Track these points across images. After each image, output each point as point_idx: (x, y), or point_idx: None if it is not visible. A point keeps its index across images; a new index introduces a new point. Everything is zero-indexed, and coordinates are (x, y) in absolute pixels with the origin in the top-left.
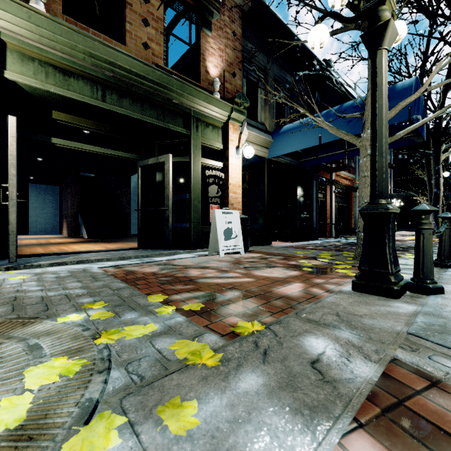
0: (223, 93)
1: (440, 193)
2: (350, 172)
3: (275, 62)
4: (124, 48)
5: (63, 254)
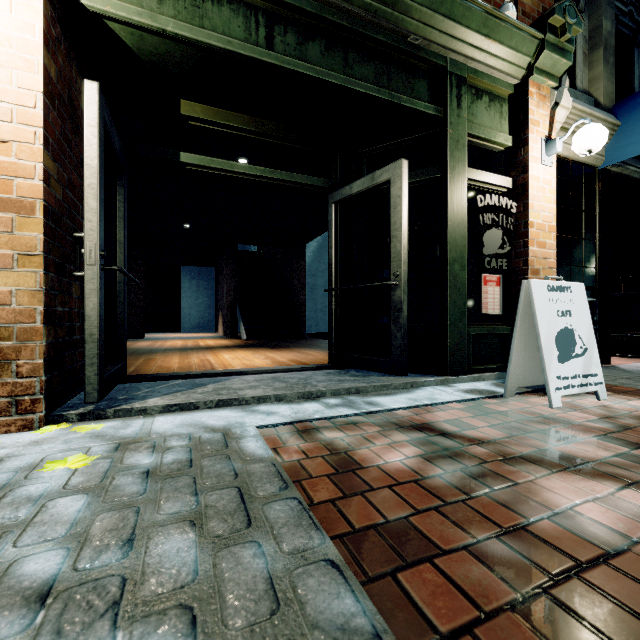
0: None
1: None
2: None
3: None
4: None
5: (200, 375)
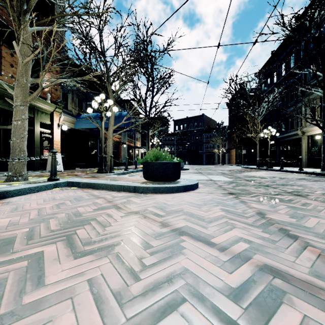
0: (51, 98)
1: (149, 148)
2: (119, 134)
3: (78, 82)
4: (1, 77)
5: None
